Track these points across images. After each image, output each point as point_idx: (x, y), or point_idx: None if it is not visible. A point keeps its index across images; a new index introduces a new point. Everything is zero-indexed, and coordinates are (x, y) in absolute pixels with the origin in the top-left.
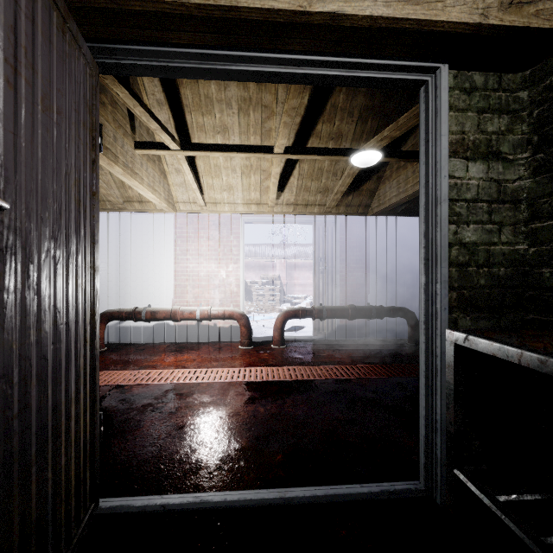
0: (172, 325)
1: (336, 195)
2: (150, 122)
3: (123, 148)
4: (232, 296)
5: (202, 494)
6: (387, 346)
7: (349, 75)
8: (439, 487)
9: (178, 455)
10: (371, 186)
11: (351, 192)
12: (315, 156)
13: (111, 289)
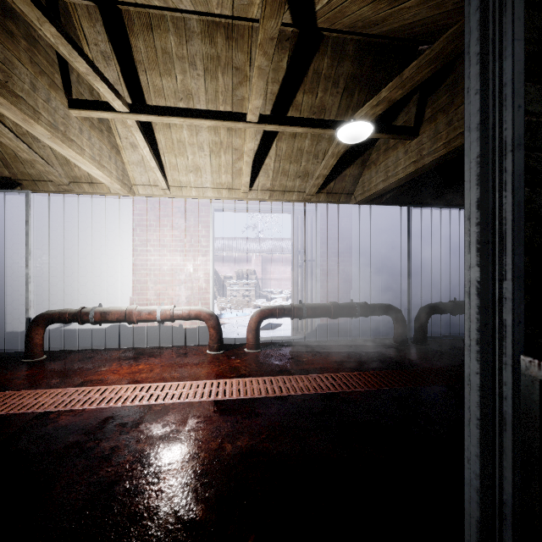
0: (130, 326)
1: (317, 180)
2: (75, 58)
3: (50, 103)
4: (200, 293)
5: None
6: (372, 348)
7: None
8: None
9: None
10: (354, 171)
11: (333, 177)
12: (296, 128)
13: (56, 286)
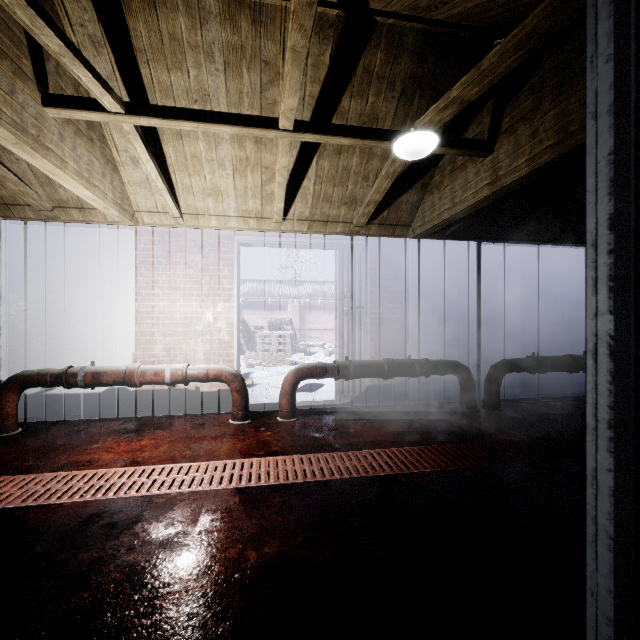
0: (132, 390)
1: (367, 207)
2: (40, 28)
3: (14, 96)
4: (221, 348)
5: None
6: (435, 414)
7: None
8: None
9: None
10: (413, 197)
11: (386, 205)
12: (342, 139)
13: (36, 339)
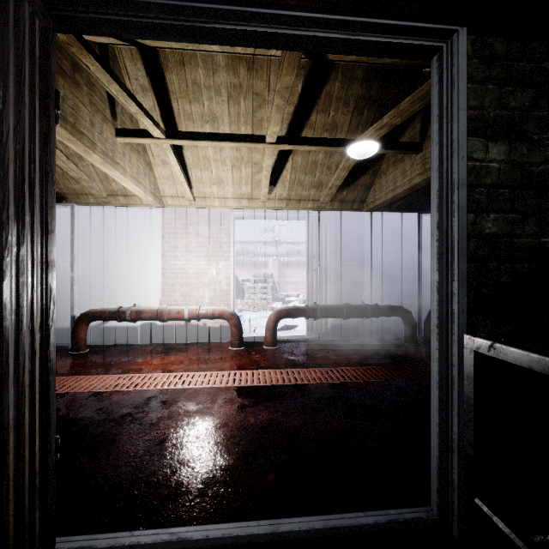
0: (159, 325)
1: (330, 190)
2: (129, 103)
3: (102, 134)
4: (222, 295)
5: (180, 529)
6: (383, 347)
7: (352, 39)
8: (456, 518)
9: (156, 477)
10: (366, 180)
11: (345, 187)
12: (310, 147)
13: (95, 288)
